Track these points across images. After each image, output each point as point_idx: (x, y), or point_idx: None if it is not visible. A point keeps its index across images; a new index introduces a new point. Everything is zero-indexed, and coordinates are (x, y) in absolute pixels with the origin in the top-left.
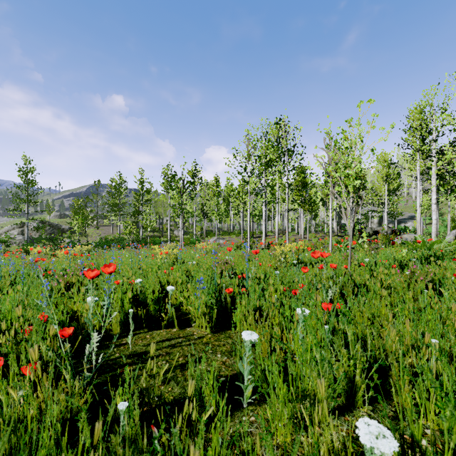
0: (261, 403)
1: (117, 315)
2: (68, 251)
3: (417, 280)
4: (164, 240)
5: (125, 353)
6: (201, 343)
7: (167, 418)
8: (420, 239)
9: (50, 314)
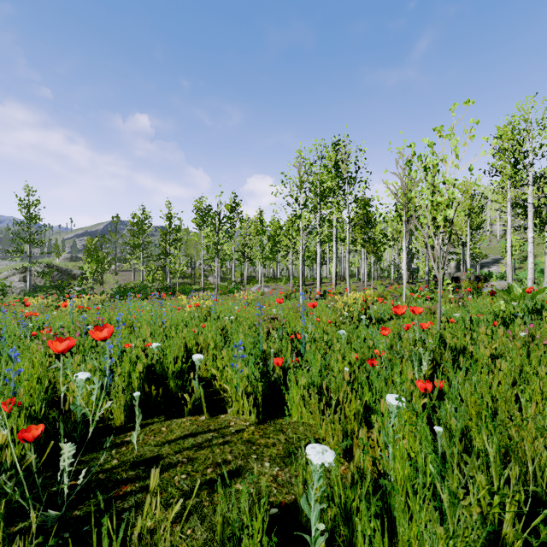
0: None
1: (121, 398)
2: (66, 304)
3: (539, 344)
4: (197, 288)
5: (126, 458)
6: (241, 442)
7: None
8: (518, 288)
9: None
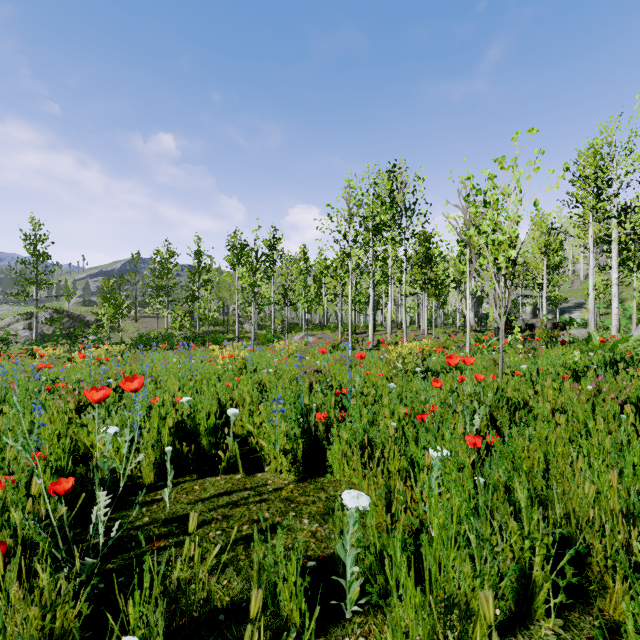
0: (374, 610)
1: (151, 454)
2: (84, 355)
3: (606, 398)
4: (231, 337)
5: (158, 515)
6: (279, 500)
7: (217, 639)
8: (597, 336)
9: (30, 461)
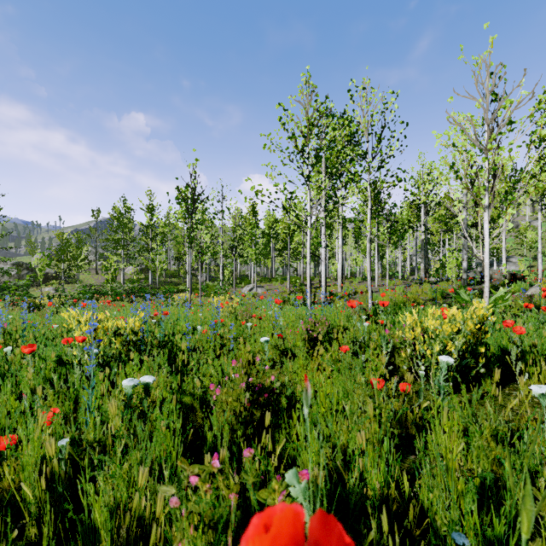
0: None
1: None
2: None
3: None
4: (183, 288)
5: None
6: None
7: None
8: None
9: None
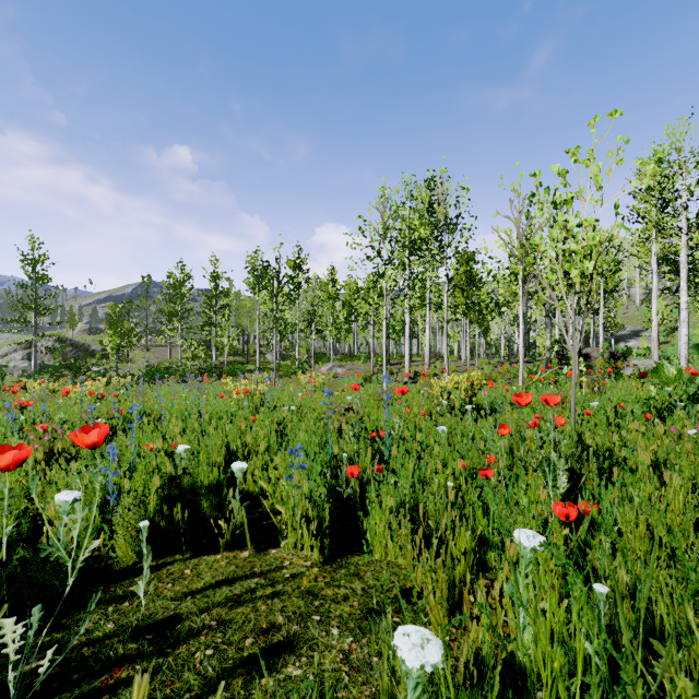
0: None
1: (129, 525)
2: (68, 390)
3: None
4: (251, 368)
5: (128, 620)
6: (298, 593)
7: None
8: (671, 368)
9: None
